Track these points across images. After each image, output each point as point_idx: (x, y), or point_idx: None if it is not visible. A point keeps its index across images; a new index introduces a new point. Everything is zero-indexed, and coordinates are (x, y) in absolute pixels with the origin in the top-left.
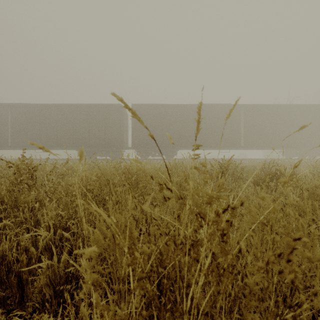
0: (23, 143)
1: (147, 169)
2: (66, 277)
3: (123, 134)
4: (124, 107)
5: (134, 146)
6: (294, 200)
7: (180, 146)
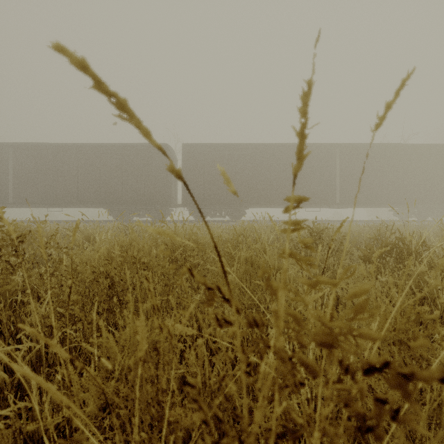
0: (30, 199)
1: (200, 238)
2: (55, 428)
3: (171, 186)
4: (95, 90)
5: (185, 202)
6: (433, 289)
7: (250, 203)
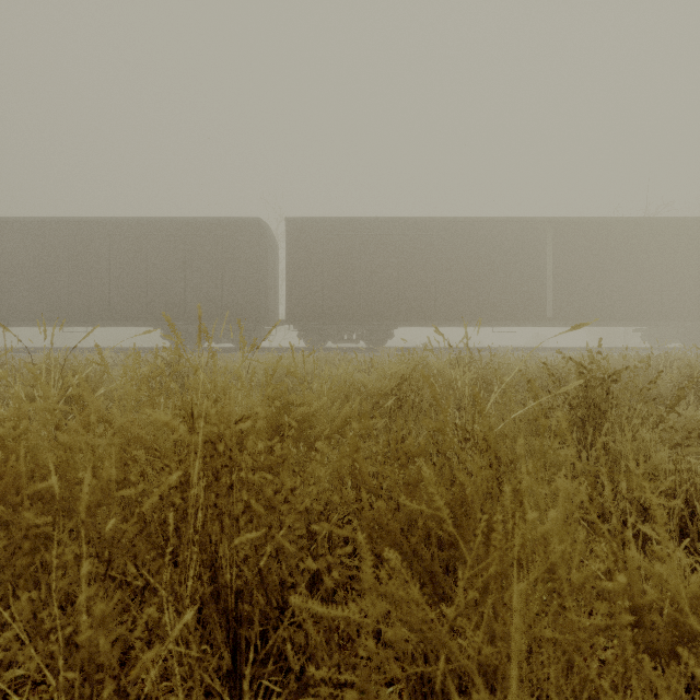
0: (30, 312)
1: (297, 400)
2: None
3: (267, 289)
4: None
5: (291, 317)
6: None
7: (401, 318)
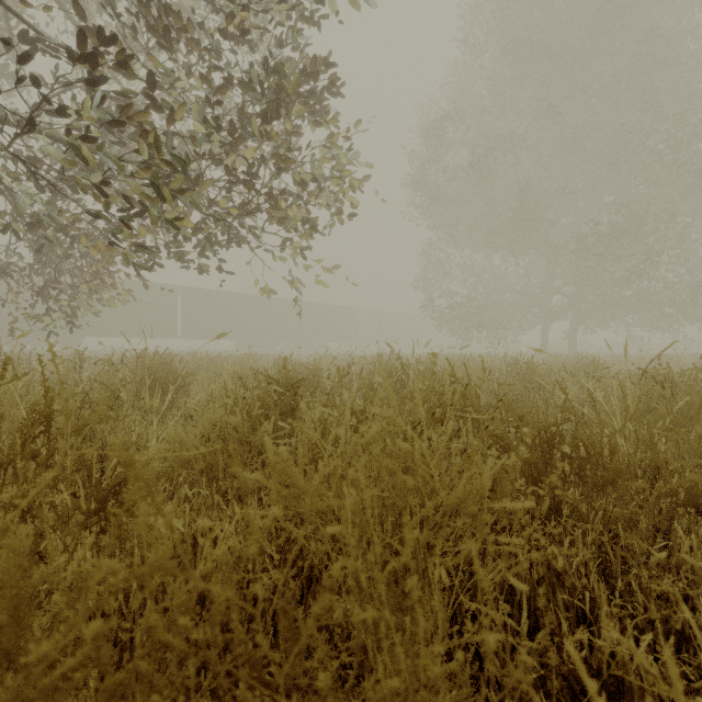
0: None
1: None
2: None
3: None
4: None
5: None
6: None
7: (88, 333)
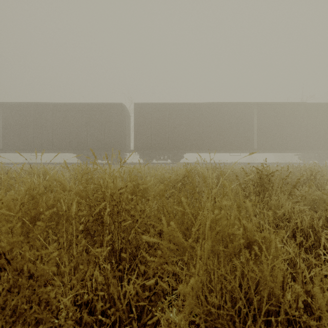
0: (16, 146)
1: (141, 182)
2: None
3: (125, 136)
4: None
5: (136, 149)
6: None
7: (187, 149)
